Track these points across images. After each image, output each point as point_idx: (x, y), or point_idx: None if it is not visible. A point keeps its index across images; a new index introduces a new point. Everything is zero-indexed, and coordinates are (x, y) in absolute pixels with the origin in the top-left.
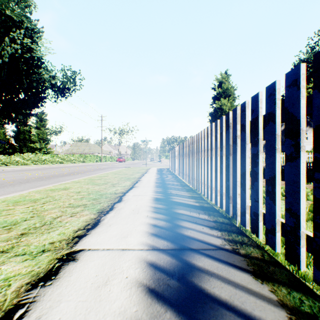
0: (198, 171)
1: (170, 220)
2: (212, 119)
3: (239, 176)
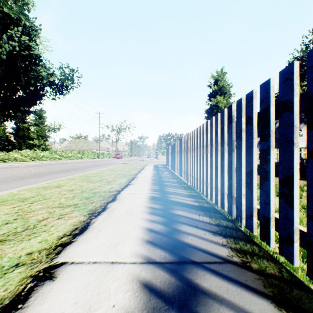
0: (196, 168)
1: (168, 223)
2: (208, 116)
3: (244, 175)
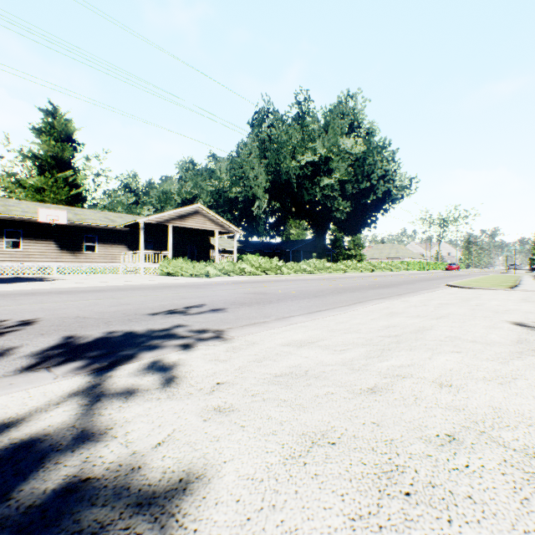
0: None
1: None
2: None
3: None
